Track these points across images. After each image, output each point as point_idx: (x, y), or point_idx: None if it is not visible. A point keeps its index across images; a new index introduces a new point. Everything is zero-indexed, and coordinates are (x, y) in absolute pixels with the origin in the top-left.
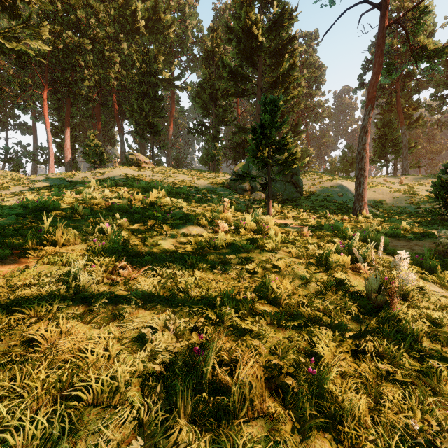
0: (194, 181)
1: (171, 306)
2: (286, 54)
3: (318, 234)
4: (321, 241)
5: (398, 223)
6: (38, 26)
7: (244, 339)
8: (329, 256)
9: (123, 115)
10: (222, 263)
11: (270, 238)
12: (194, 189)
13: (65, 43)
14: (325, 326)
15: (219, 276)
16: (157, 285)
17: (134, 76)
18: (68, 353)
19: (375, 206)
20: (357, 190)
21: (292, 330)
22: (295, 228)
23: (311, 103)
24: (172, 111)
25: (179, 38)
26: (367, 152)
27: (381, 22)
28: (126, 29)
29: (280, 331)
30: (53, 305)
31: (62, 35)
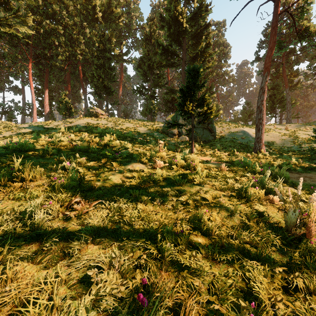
0: (137, 128)
1: (117, 239)
2: (203, 37)
3: (233, 169)
4: (236, 175)
5: (288, 159)
6: (25, 16)
7: (184, 276)
8: (246, 189)
9: (86, 80)
10: (160, 195)
11: (197, 173)
12: (137, 133)
13: (44, 28)
14: (254, 258)
15: (158, 208)
16: (105, 218)
17: (94, 53)
18: (12, 303)
19: (268, 146)
20: (257, 135)
21: (225, 262)
22: (214, 164)
23: (220, 72)
24: (121, 78)
25: (126, 25)
26: (264, 107)
27: (274, 10)
28: (88, 19)
29: (214, 264)
30: (5, 247)
31: (42, 23)
